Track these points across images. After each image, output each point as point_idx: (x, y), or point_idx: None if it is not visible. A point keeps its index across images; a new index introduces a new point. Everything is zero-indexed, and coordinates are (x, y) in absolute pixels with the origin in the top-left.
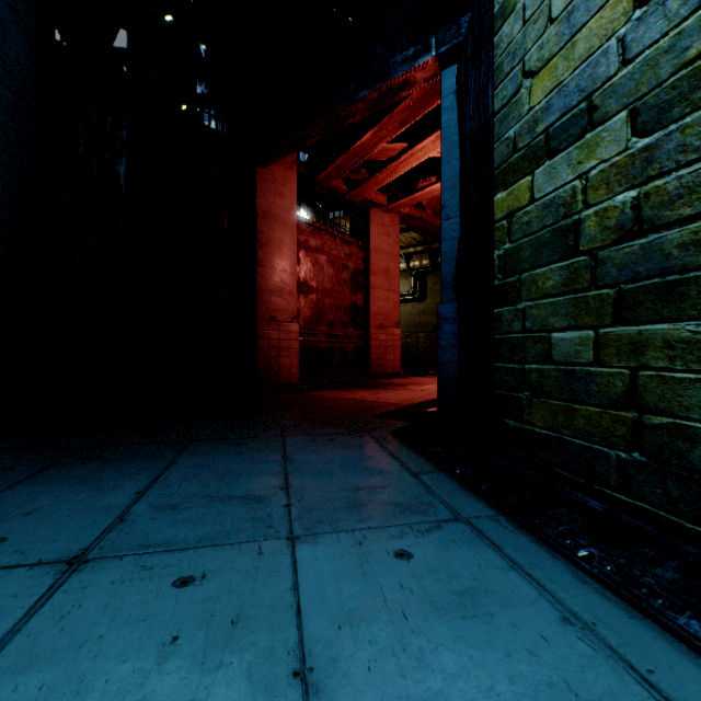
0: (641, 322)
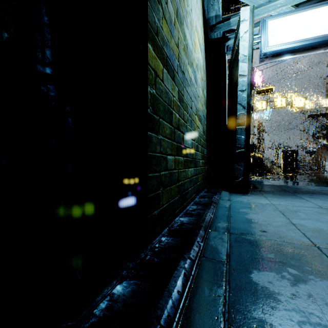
0: (179, 156)
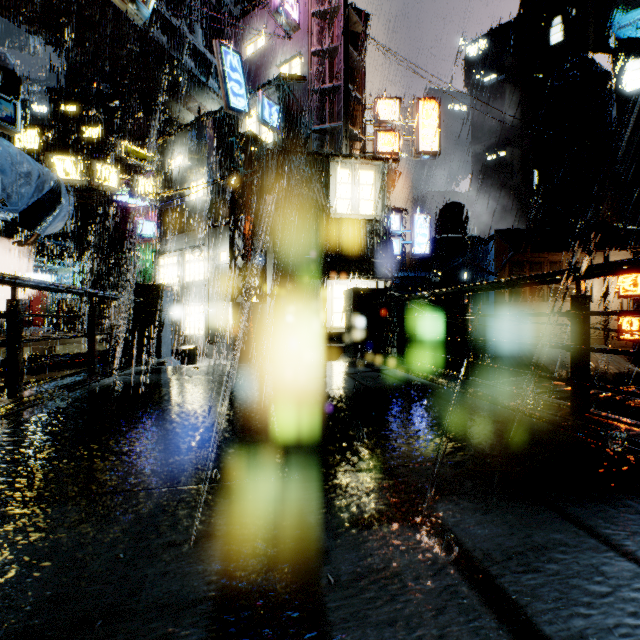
0: None
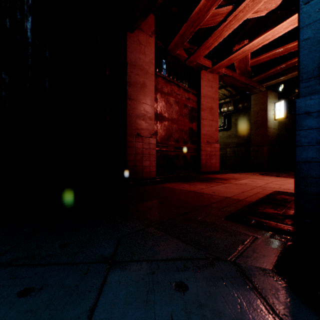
0: None
